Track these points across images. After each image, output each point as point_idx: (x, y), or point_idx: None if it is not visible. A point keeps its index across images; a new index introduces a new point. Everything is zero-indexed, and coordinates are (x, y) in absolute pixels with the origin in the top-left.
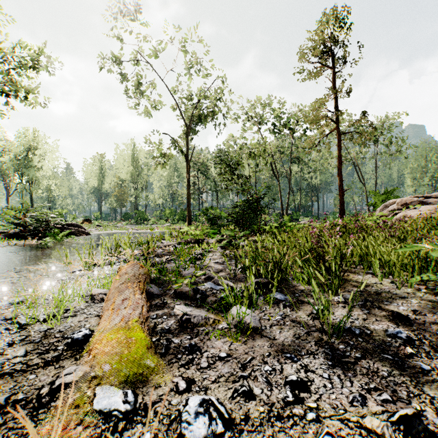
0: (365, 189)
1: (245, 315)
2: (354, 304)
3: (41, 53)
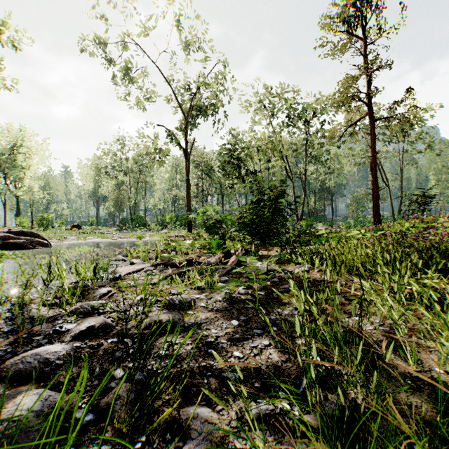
0: (389, 191)
1: None
2: None
3: (6, 21)
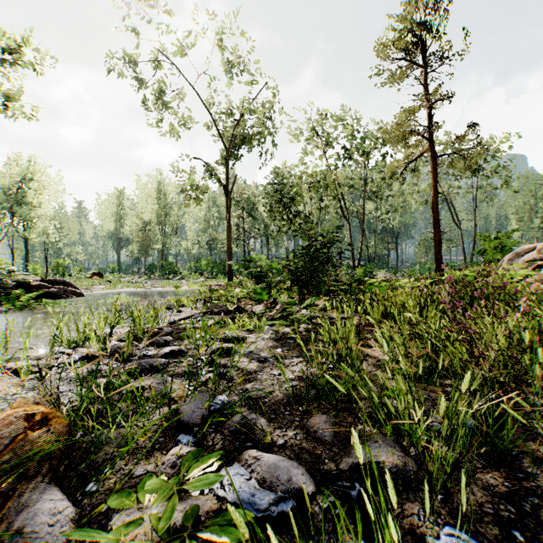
0: (461, 234)
1: None
2: None
3: (25, 44)
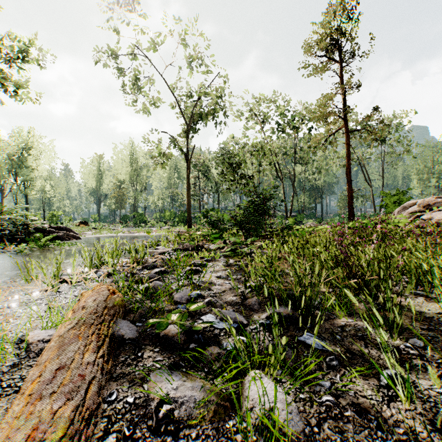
0: (372, 191)
1: (273, 404)
2: (437, 360)
3: (31, 44)
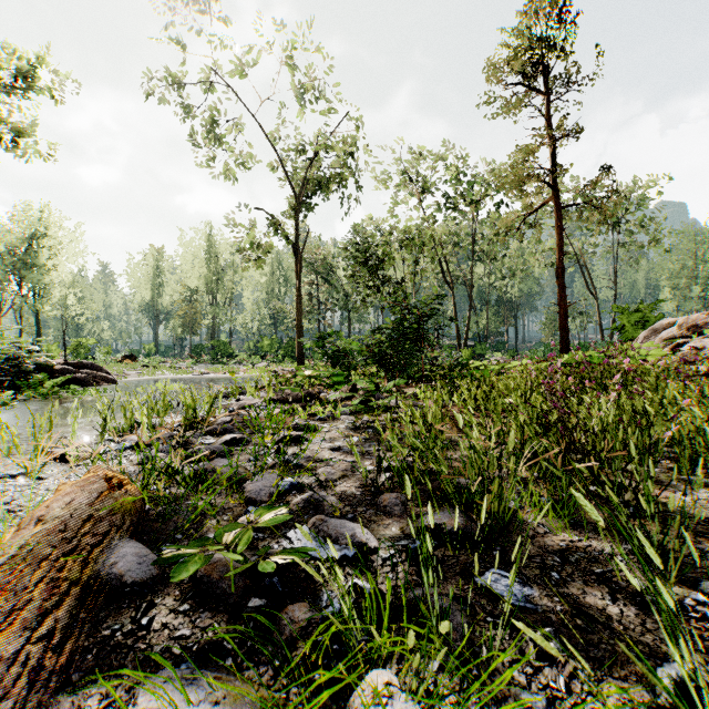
0: (597, 305)
1: None
2: None
3: (40, 64)
